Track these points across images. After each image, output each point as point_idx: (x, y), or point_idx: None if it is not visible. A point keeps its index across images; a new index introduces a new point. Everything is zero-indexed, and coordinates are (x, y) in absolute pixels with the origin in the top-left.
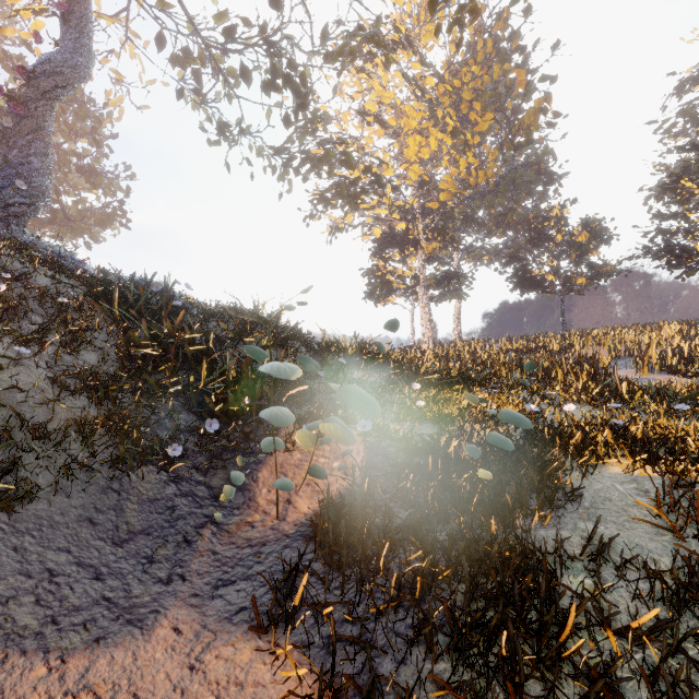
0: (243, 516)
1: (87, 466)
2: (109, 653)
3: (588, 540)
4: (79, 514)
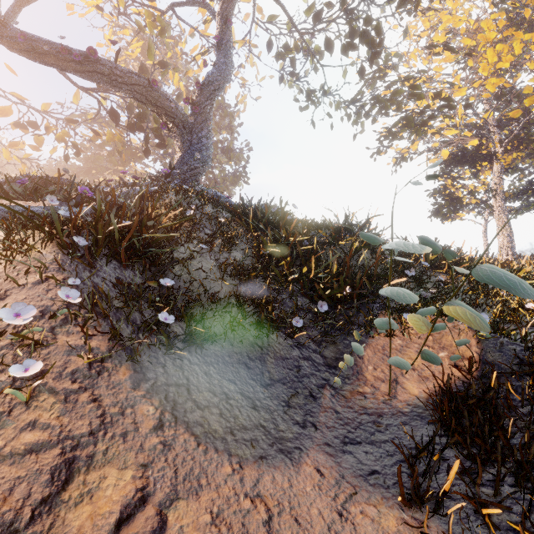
0: (353, 385)
1: (242, 325)
2: (271, 472)
3: None
4: (238, 358)
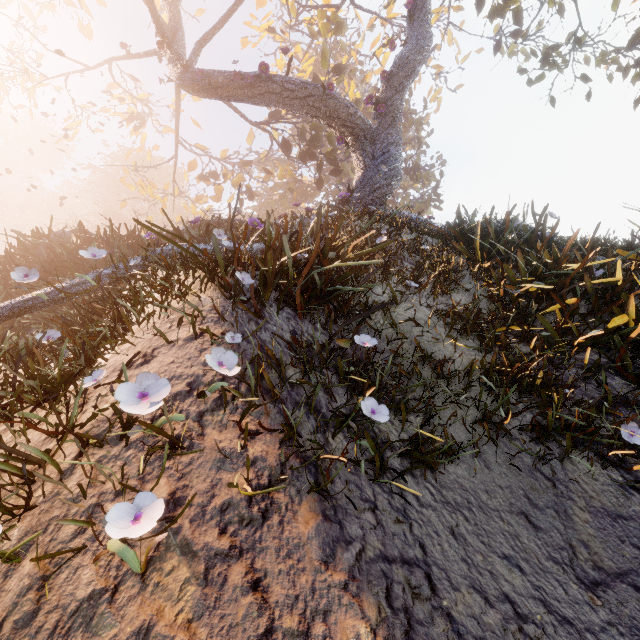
0: None
1: (505, 429)
2: None
3: None
4: (507, 500)
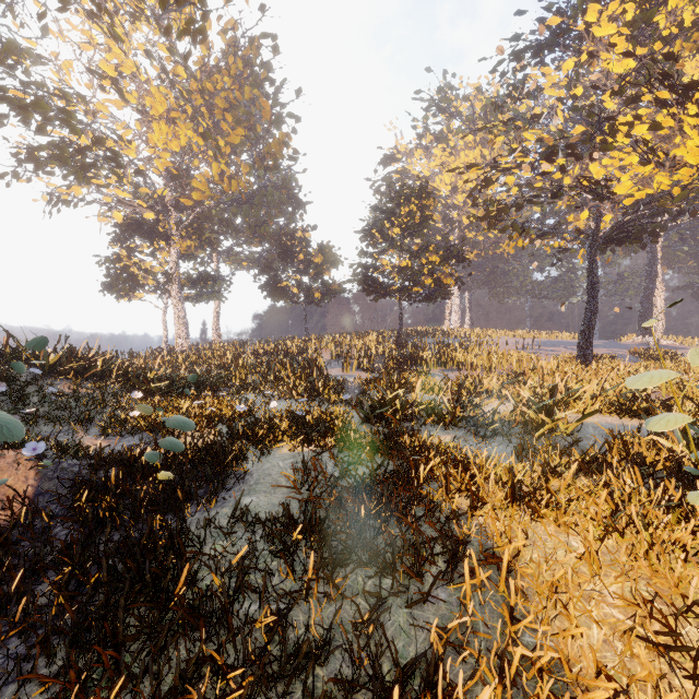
0: None
1: None
2: None
3: (232, 510)
4: None
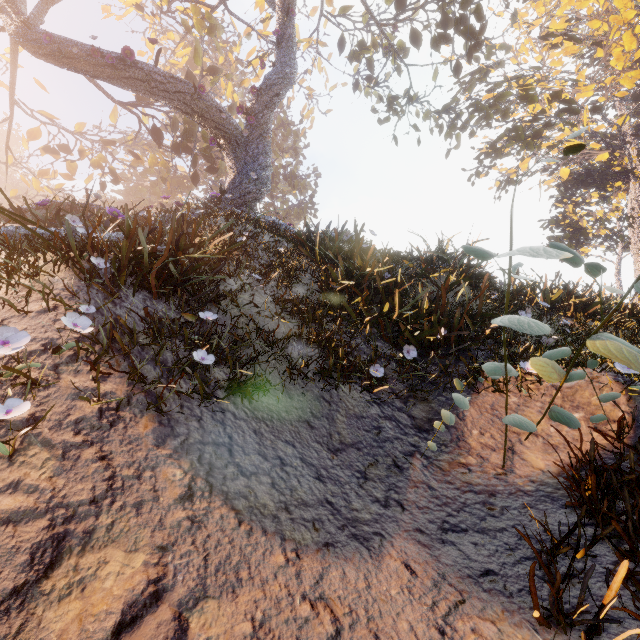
0: (452, 454)
1: (304, 373)
2: (340, 566)
3: None
4: (299, 415)
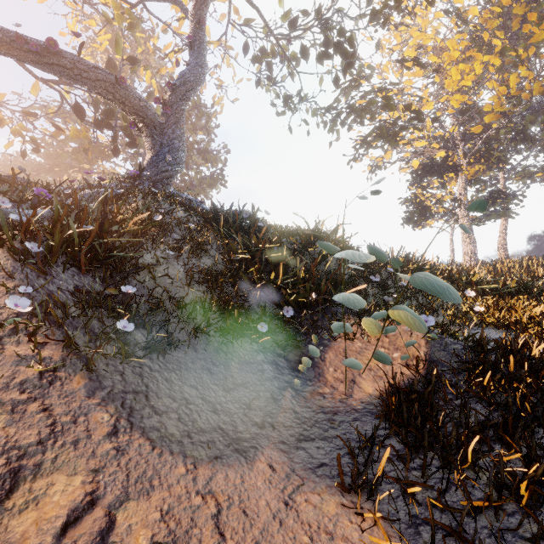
0: (314, 387)
1: (207, 332)
2: (224, 470)
3: None
4: (202, 364)
